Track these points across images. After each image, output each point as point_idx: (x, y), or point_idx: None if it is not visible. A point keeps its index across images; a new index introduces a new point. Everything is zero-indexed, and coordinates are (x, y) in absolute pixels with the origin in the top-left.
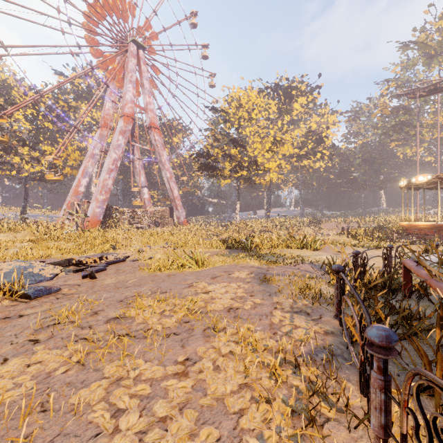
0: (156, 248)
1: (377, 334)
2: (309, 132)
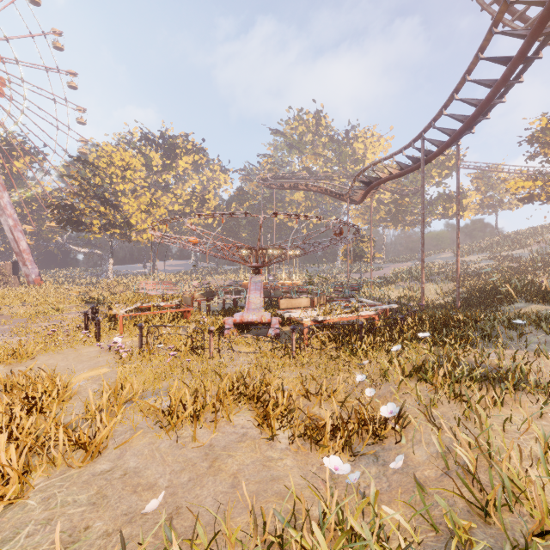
0: (17, 306)
1: (92, 306)
2: (193, 192)
